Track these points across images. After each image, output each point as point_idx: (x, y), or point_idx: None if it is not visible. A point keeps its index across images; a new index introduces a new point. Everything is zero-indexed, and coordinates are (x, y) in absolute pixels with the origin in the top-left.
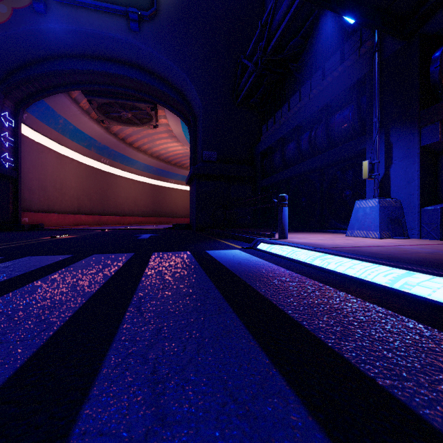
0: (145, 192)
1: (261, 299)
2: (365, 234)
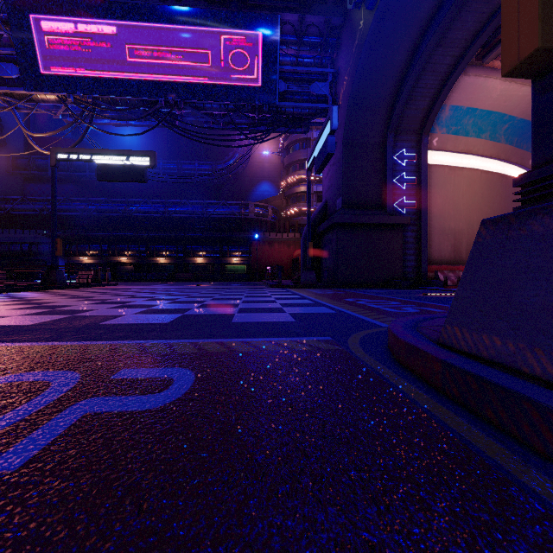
0: None
1: None
2: None
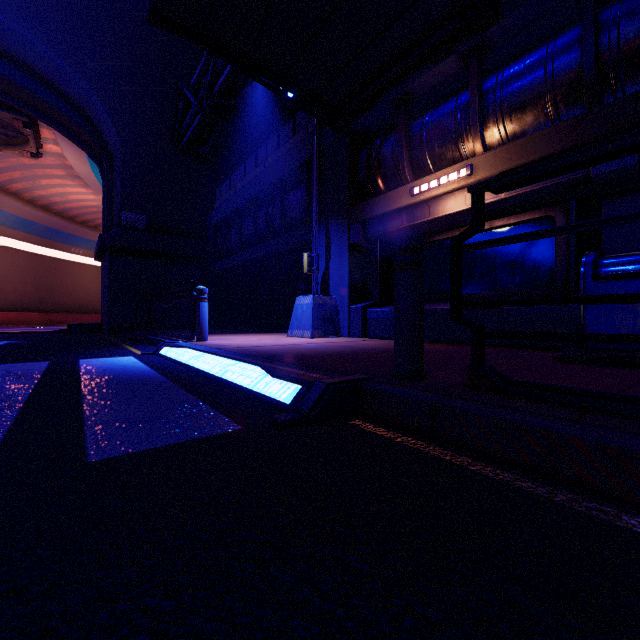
0: (18, 267)
1: (74, 396)
2: (301, 334)
